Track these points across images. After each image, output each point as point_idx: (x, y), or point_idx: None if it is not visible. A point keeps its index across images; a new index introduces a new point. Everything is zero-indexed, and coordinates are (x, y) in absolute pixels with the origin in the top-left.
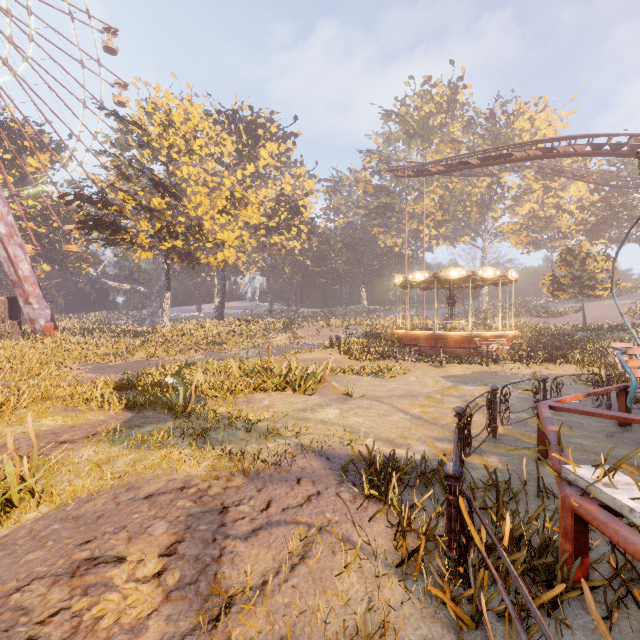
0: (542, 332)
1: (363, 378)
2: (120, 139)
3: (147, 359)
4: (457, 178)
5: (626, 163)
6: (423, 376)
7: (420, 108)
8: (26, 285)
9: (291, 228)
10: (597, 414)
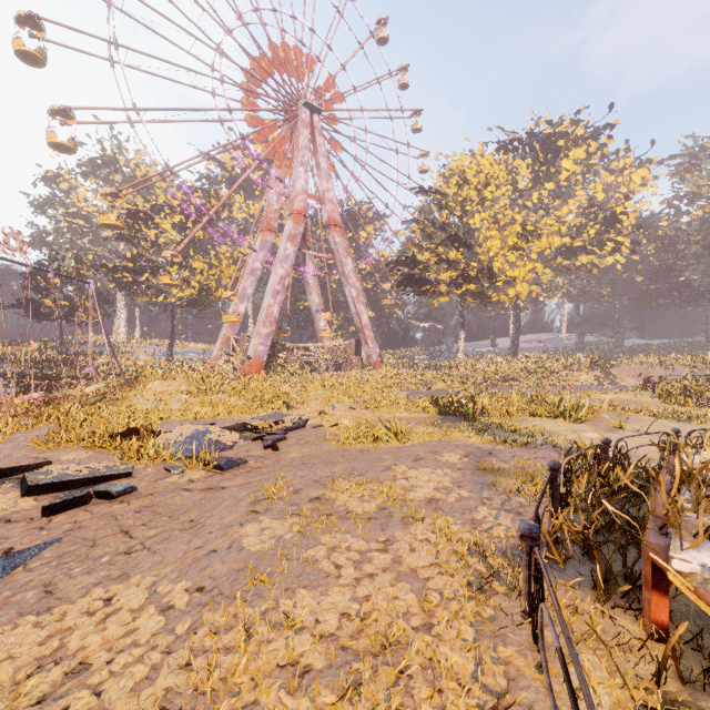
0: None
1: (659, 420)
2: (425, 208)
3: (445, 389)
4: None
5: None
6: None
7: None
8: (365, 331)
9: (604, 243)
10: None
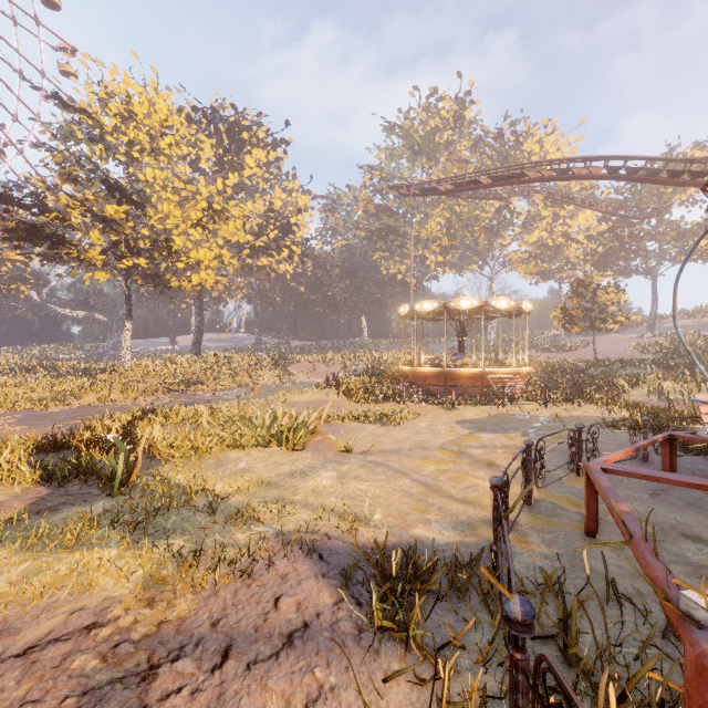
0: (554, 368)
1: (365, 426)
2: (64, 129)
3: (98, 404)
4: (465, 201)
5: (633, 193)
6: (435, 422)
7: (426, 122)
8: None
9: (282, 249)
10: (662, 479)
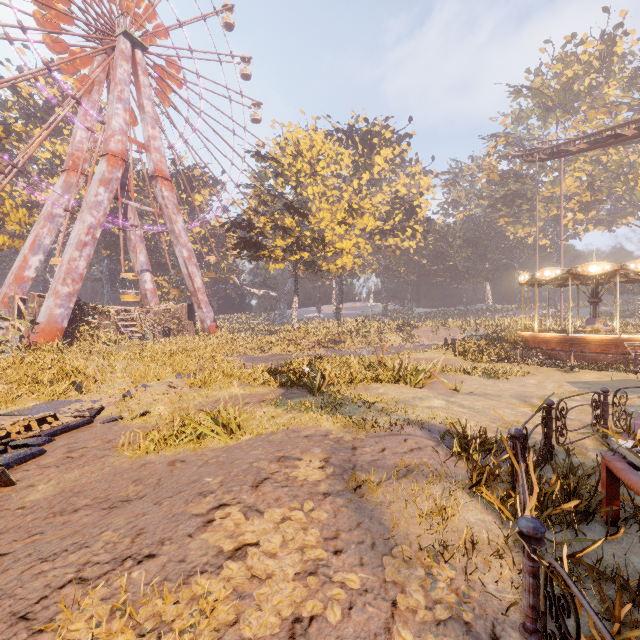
0: None
1: (475, 378)
2: (261, 173)
3: (282, 353)
4: (614, 148)
5: None
6: (544, 380)
7: (560, 74)
8: (199, 294)
9: (405, 229)
10: None
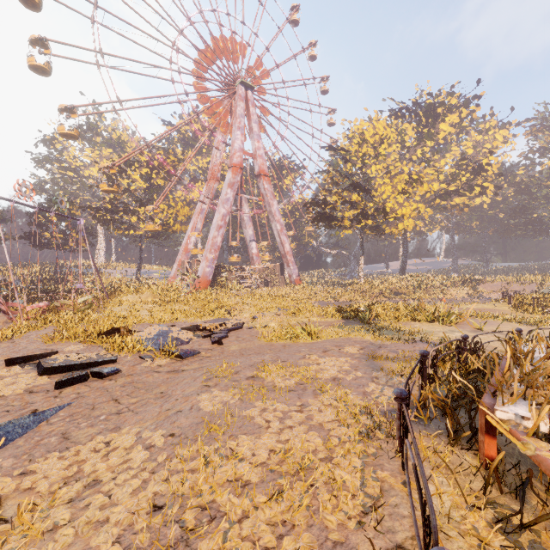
0: None
1: (512, 324)
2: (333, 161)
3: (349, 301)
4: None
5: None
6: None
7: None
8: (287, 256)
9: (473, 188)
10: None
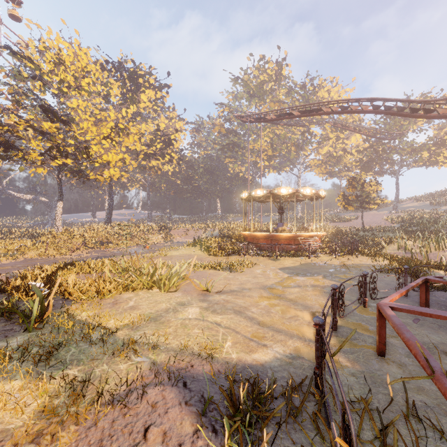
0: (338, 232)
1: (219, 272)
2: (13, 70)
3: (37, 258)
4: (282, 127)
5: (385, 124)
6: (265, 269)
7: (257, 77)
8: None
9: (165, 155)
10: (434, 315)
